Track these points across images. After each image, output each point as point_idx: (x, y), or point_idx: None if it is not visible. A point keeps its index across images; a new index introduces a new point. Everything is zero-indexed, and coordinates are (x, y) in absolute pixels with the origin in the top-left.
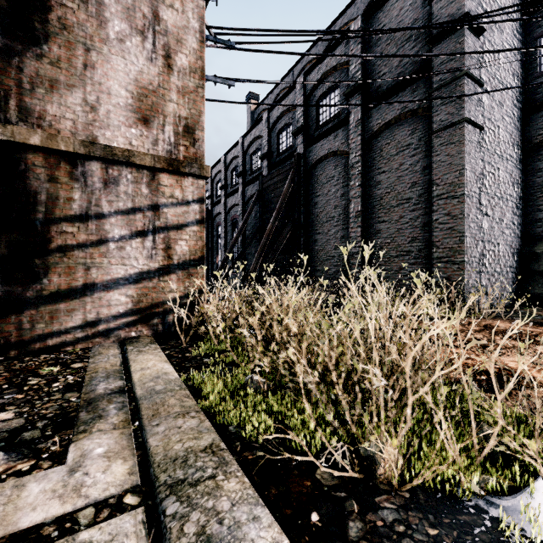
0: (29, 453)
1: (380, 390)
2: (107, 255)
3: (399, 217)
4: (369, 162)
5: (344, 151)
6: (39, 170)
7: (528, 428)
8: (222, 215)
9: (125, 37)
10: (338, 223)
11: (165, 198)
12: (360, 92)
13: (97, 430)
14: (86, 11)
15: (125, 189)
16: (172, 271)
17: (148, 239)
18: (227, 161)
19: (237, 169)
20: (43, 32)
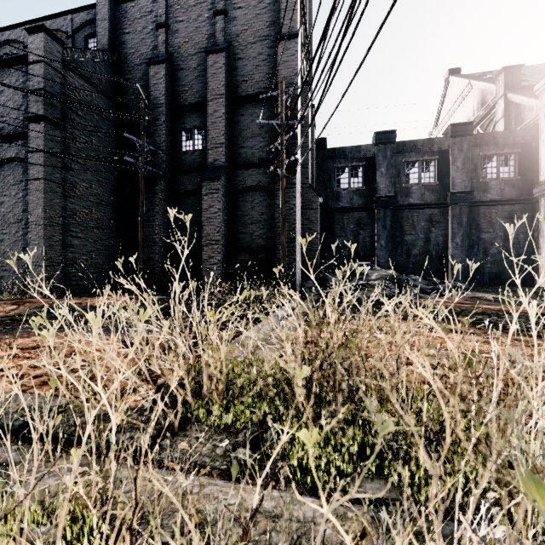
0: None
1: None
2: None
3: (15, 232)
4: None
5: None
6: None
7: None
8: None
9: None
10: None
11: None
12: None
13: None
14: None
15: None
16: None
17: None
18: None
19: None
20: None
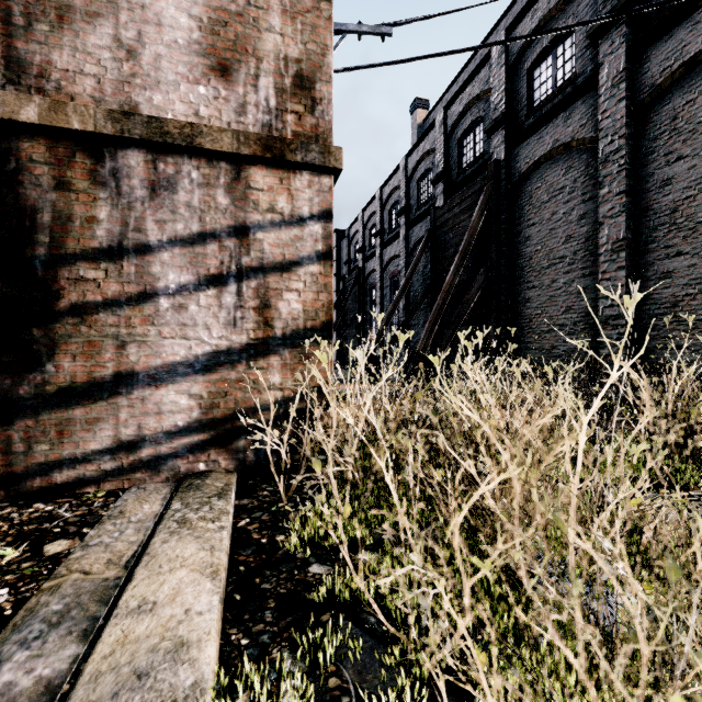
0: None
1: None
2: (155, 321)
3: None
4: (643, 147)
5: (587, 138)
6: (40, 169)
7: None
8: (377, 272)
9: None
10: (571, 267)
11: (260, 212)
12: (622, 21)
13: None
14: None
15: (186, 199)
16: (272, 351)
17: (227, 291)
18: (384, 197)
19: (398, 205)
20: None
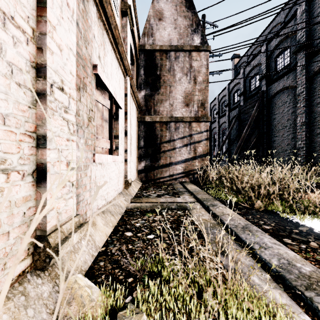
0: (172, 196)
1: (256, 187)
2: (175, 153)
3: None
4: (311, 91)
5: (293, 86)
6: (158, 128)
7: (317, 207)
8: (216, 128)
9: (181, 78)
10: (289, 130)
11: (194, 131)
12: (304, 49)
13: (185, 195)
14: (170, 74)
15: (181, 130)
16: (196, 158)
17: (188, 147)
18: (219, 98)
19: (225, 102)
20: (159, 86)
